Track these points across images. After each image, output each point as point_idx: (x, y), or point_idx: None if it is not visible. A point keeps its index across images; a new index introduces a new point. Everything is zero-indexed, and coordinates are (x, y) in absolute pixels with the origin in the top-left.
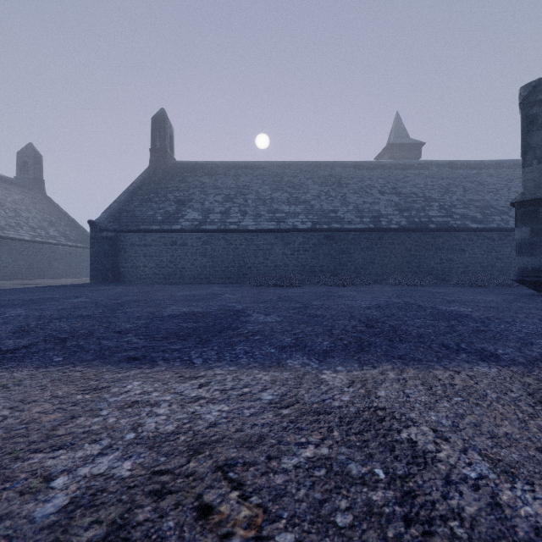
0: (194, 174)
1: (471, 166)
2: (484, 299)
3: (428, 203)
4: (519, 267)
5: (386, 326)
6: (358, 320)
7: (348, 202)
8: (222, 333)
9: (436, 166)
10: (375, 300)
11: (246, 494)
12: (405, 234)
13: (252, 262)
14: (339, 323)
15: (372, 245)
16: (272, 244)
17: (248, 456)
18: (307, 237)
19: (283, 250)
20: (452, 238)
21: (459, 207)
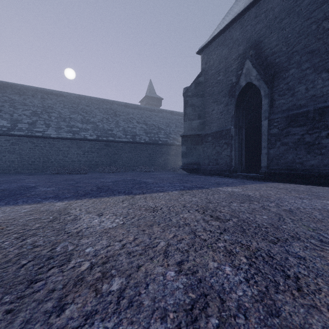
0: (3, 91)
1: (180, 114)
2: (167, 176)
3: (159, 131)
4: (183, 162)
5: (107, 188)
6: (97, 187)
7: (119, 126)
8: (13, 196)
9: (165, 112)
10: (119, 178)
11: (2, 226)
12: (148, 145)
13: (54, 158)
14: (85, 188)
15: (131, 150)
16: (69, 147)
17: (6, 221)
18: (94, 144)
19: (77, 151)
20: (169, 148)
21: (172, 134)
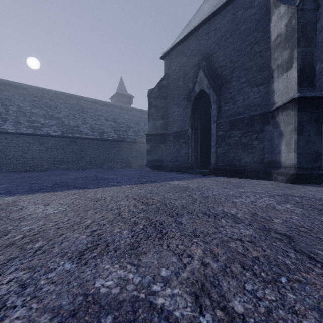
0: None
1: None
2: (130, 172)
3: (128, 128)
4: (147, 160)
5: (64, 184)
6: (55, 183)
7: (86, 122)
8: None
9: (135, 110)
10: (81, 175)
11: None
12: (116, 142)
13: (12, 155)
14: (42, 185)
15: (99, 147)
16: (30, 143)
17: None
18: (58, 140)
19: (39, 147)
20: (137, 146)
21: (141, 132)
